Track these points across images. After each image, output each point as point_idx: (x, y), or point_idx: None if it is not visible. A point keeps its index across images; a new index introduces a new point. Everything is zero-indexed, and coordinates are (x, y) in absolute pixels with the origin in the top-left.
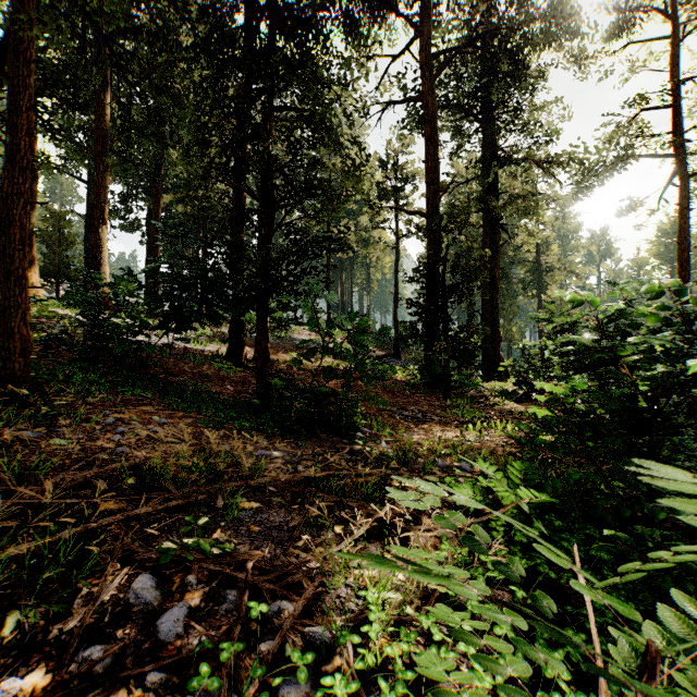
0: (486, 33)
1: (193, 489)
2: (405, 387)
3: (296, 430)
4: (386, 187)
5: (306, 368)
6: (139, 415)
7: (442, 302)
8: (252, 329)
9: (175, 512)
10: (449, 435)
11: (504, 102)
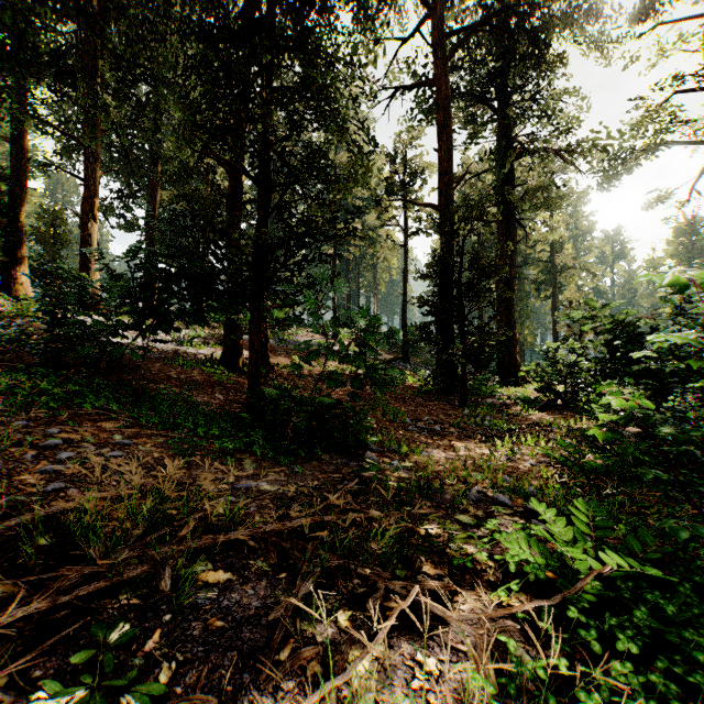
0: (504, 9)
1: (132, 554)
2: (417, 393)
3: (293, 450)
4: (394, 182)
5: (309, 373)
6: (97, 434)
7: (459, 300)
8: (245, 329)
9: (97, 597)
10: (473, 452)
11: (522, 88)
